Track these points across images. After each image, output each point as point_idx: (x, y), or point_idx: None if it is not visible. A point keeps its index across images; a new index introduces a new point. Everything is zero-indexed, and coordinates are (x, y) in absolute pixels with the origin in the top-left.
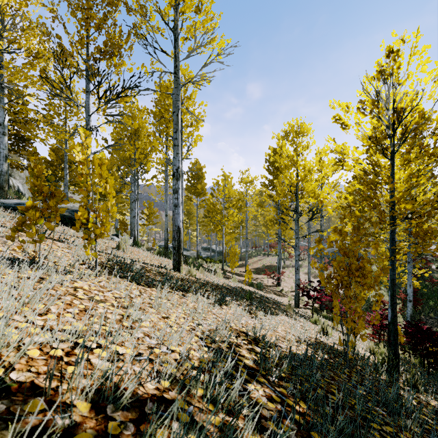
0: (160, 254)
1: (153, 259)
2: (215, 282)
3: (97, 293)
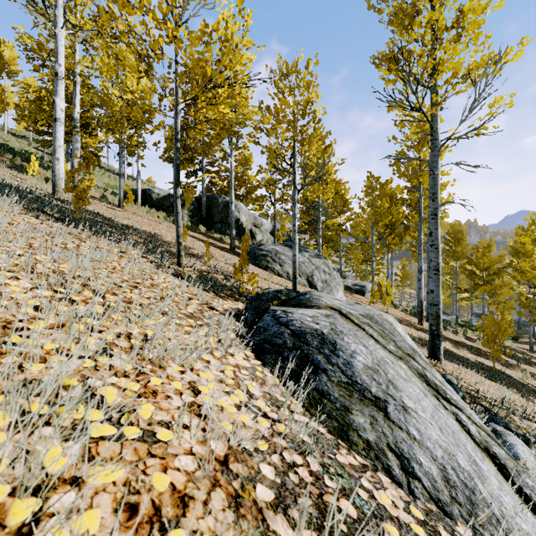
0: (411, 314)
1: (406, 316)
2: (448, 336)
3: None
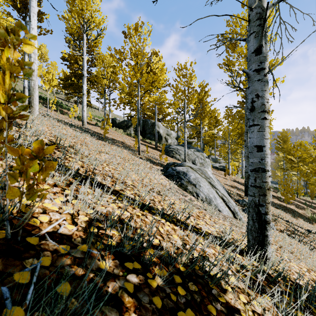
0: None
1: None
2: None
3: (234, 183)
